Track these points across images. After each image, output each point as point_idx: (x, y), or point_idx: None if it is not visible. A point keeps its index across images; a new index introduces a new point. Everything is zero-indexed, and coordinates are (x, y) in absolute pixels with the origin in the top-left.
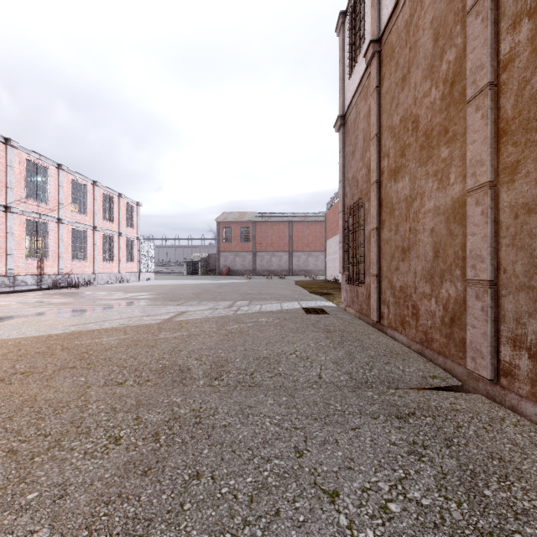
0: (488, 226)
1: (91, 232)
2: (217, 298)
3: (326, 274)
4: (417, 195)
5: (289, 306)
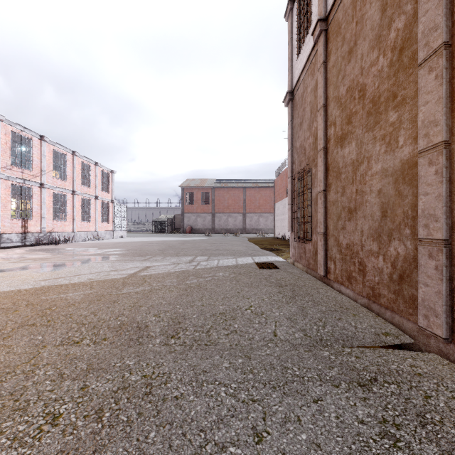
0: (443, 185)
1: (70, 196)
2: (180, 253)
3: (275, 232)
4: (364, 158)
5: (244, 261)
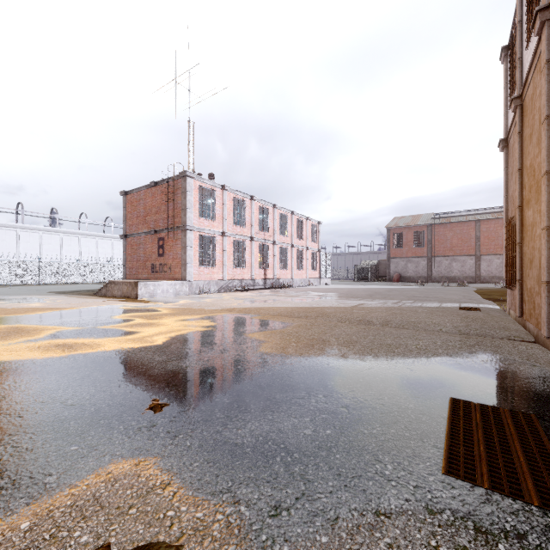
0: (545, 251)
1: (290, 249)
2: (387, 298)
3: None
4: (534, 223)
5: (448, 305)
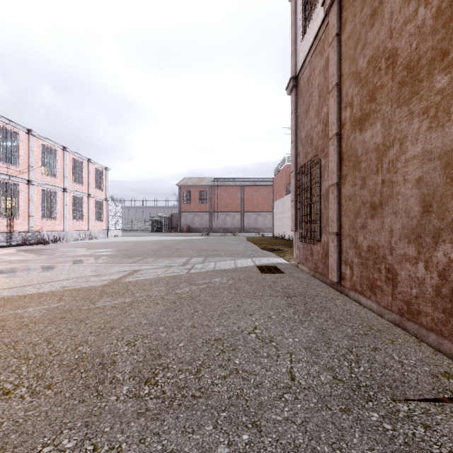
0: None
1: (61, 193)
2: (174, 254)
3: (274, 231)
4: (394, 141)
5: (243, 264)
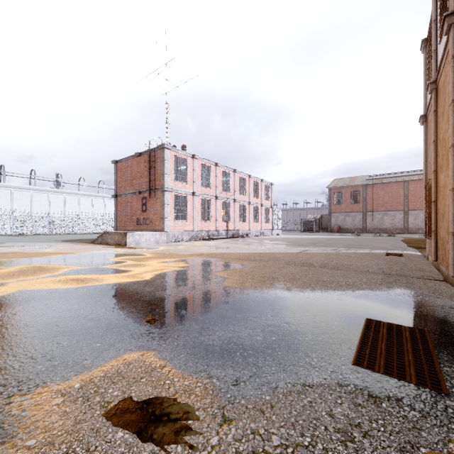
0: (452, 208)
1: (247, 206)
2: (326, 246)
3: None
4: (445, 185)
5: (377, 252)
